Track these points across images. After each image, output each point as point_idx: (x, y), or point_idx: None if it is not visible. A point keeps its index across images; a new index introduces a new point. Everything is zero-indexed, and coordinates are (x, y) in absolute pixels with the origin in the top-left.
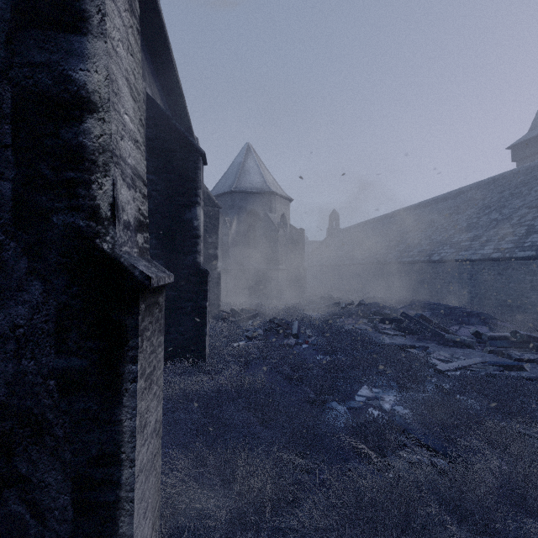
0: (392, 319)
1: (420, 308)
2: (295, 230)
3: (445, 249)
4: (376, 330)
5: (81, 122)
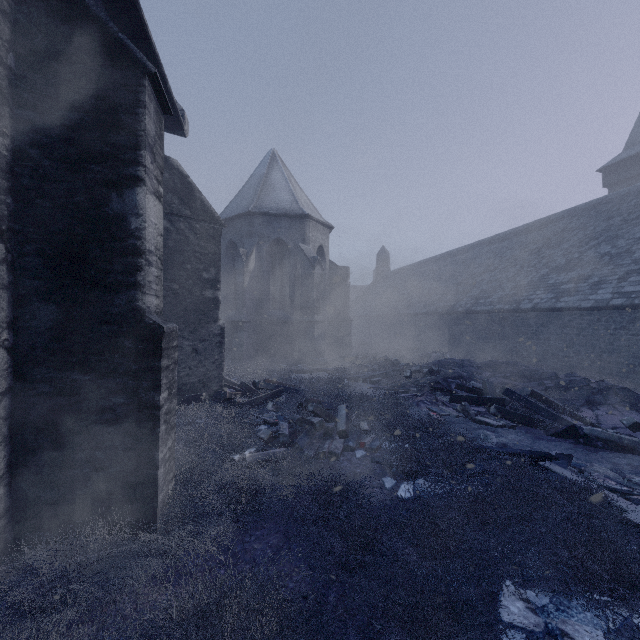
0: (489, 399)
1: (519, 378)
2: (337, 268)
3: (538, 293)
4: (466, 417)
5: None
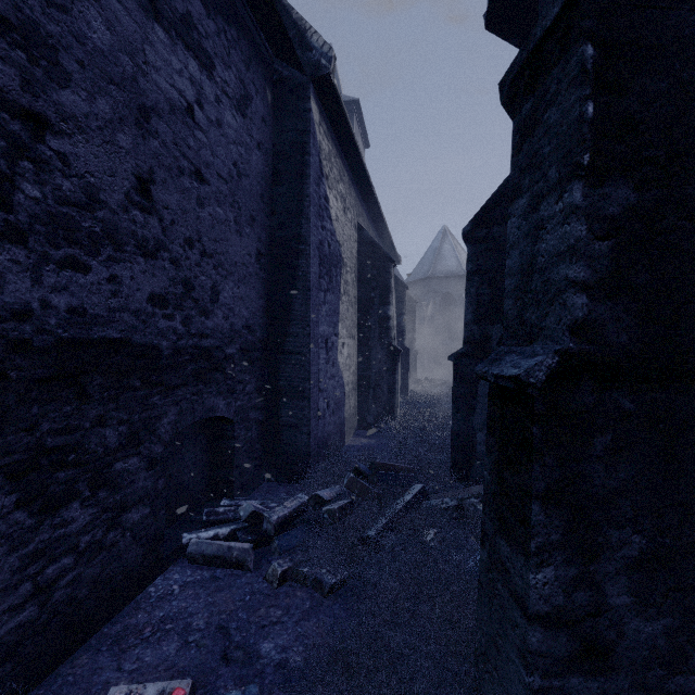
0: None
1: None
2: None
3: None
4: None
5: (389, 321)
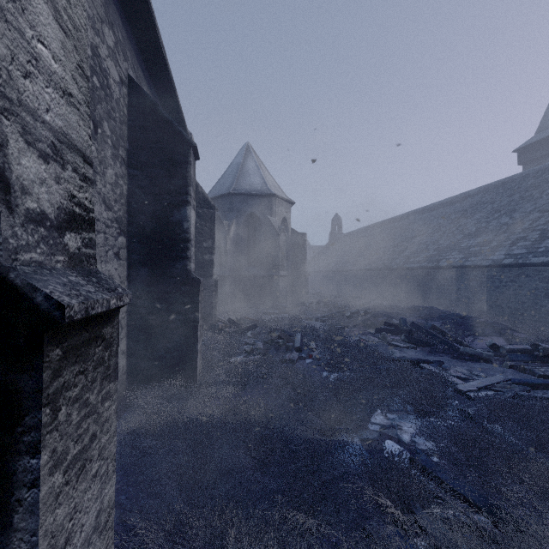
0: (401, 330)
1: (430, 317)
2: (297, 235)
3: (453, 254)
4: (384, 342)
5: None
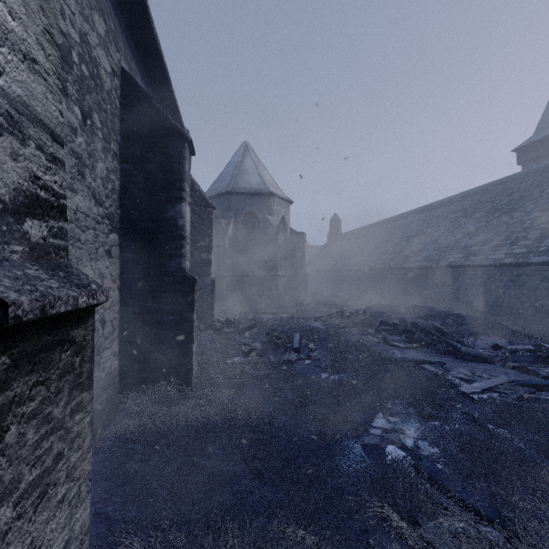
0: (401, 330)
1: (430, 317)
2: (295, 234)
3: (452, 254)
4: (384, 342)
5: None
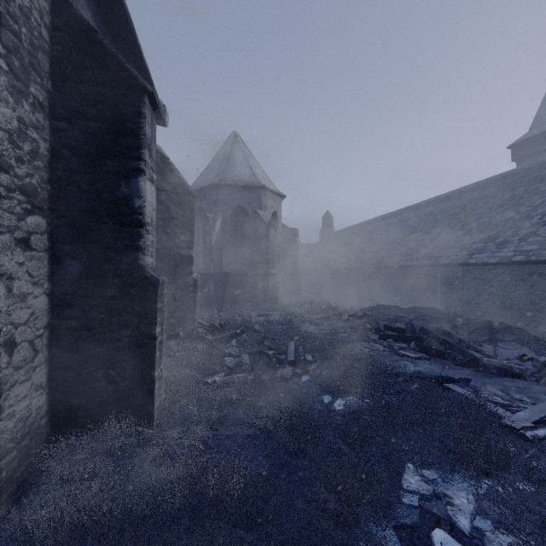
0: (410, 337)
1: (436, 320)
2: (288, 230)
3: (454, 251)
4: (391, 351)
5: None
